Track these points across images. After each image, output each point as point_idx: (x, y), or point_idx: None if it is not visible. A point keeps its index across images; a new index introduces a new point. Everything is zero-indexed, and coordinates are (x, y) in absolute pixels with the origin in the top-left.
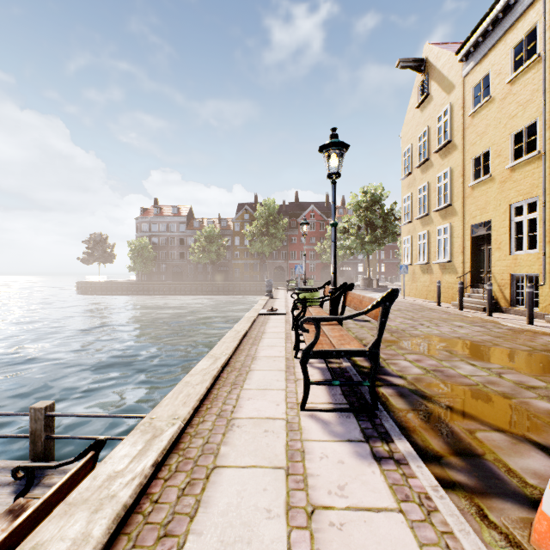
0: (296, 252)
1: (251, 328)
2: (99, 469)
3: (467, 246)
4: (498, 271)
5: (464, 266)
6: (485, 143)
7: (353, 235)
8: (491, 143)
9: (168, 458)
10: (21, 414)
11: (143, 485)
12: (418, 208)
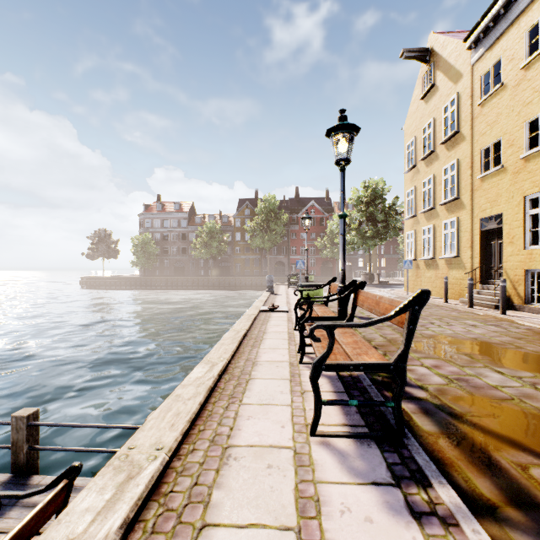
0: (297, 247)
1: (251, 327)
2: (48, 534)
3: (475, 240)
4: (510, 266)
5: (473, 262)
6: (497, 132)
7: (354, 230)
8: (502, 132)
9: (144, 509)
10: (1, 423)
11: None
12: (422, 202)
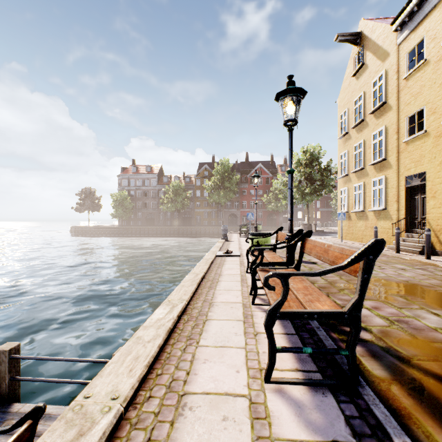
0: (247, 202)
1: (209, 270)
2: None
3: (401, 195)
4: (432, 217)
5: (398, 213)
6: (420, 102)
7: (295, 188)
8: (425, 101)
9: None
10: None
11: None
12: (353, 163)
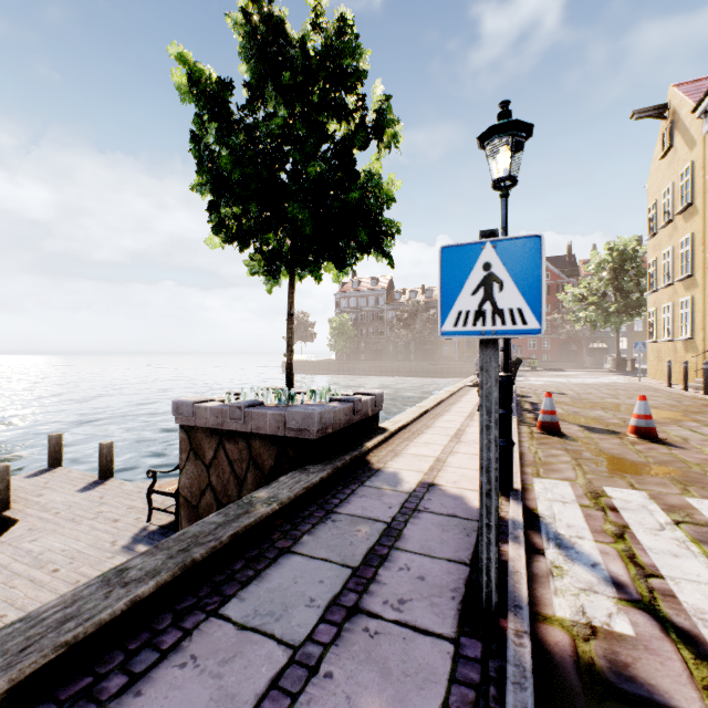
0: None
1: (458, 392)
2: (409, 410)
3: (706, 322)
4: None
5: (704, 344)
6: None
7: (593, 305)
8: None
9: (427, 413)
10: None
11: (423, 413)
12: (662, 276)
